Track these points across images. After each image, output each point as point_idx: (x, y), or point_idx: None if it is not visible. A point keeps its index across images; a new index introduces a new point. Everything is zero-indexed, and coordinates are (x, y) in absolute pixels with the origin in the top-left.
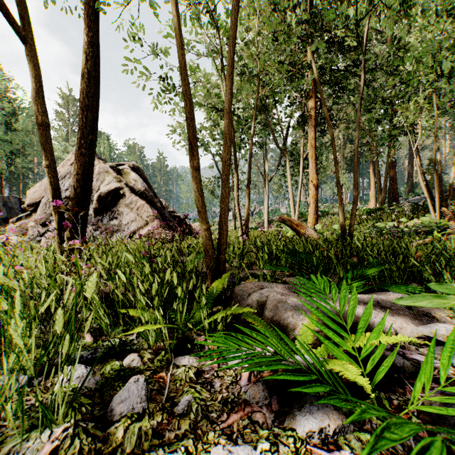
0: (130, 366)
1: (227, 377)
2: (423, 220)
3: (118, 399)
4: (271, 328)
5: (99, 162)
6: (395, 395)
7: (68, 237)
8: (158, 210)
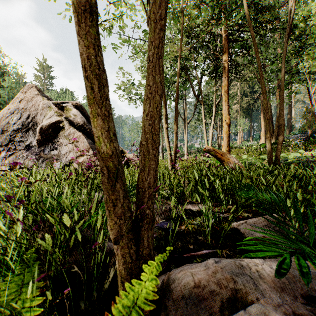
0: None
1: None
2: None
3: None
4: None
5: (43, 99)
6: None
7: None
8: None
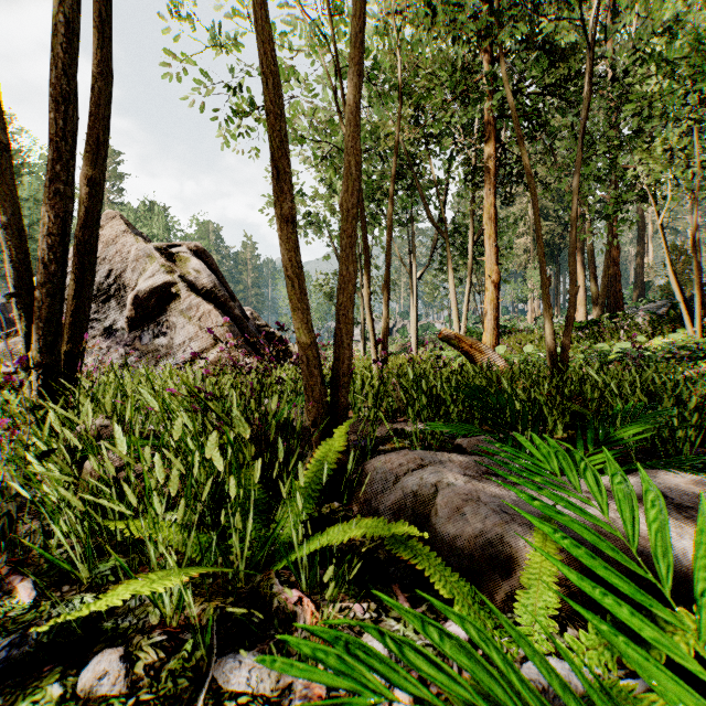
0: (92, 694)
1: None
2: (674, 338)
3: None
4: (455, 574)
5: (138, 240)
6: None
7: None
8: (237, 320)
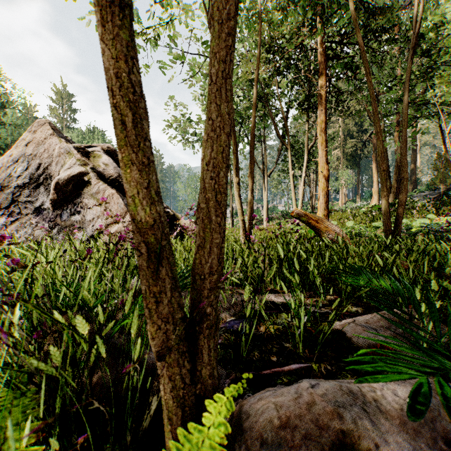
0: None
1: None
2: None
3: None
4: None
5: (60, 141)
6: None
7: None
8: None
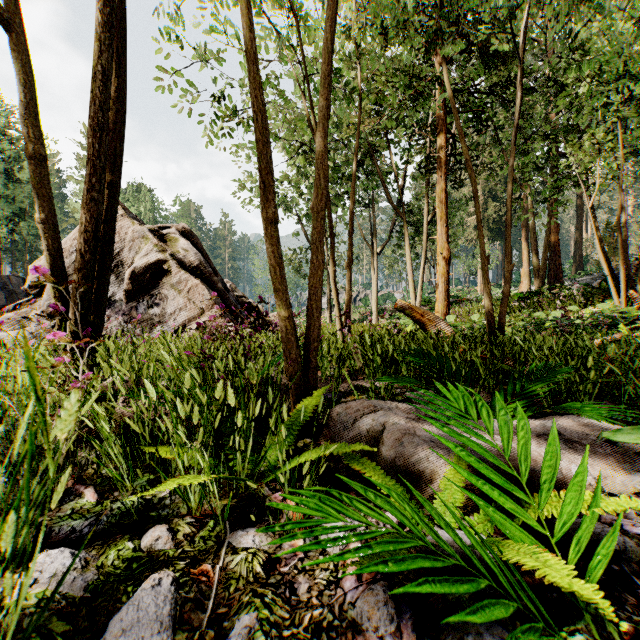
0: (152, 549)
1: (319, 571)
2: (602, 308)
3: (116, 627)
4: (393, 480)
5: (134, 223)
6: (624, 610)
7: (58, 329)
8: (220, 293)
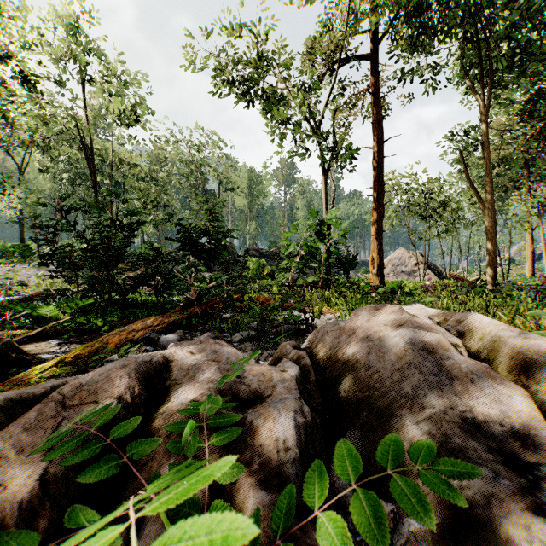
0: None
1: None
2: None
3: None
4: None
5: (409, 253)
6: None
7: None
8: (431, 269)
